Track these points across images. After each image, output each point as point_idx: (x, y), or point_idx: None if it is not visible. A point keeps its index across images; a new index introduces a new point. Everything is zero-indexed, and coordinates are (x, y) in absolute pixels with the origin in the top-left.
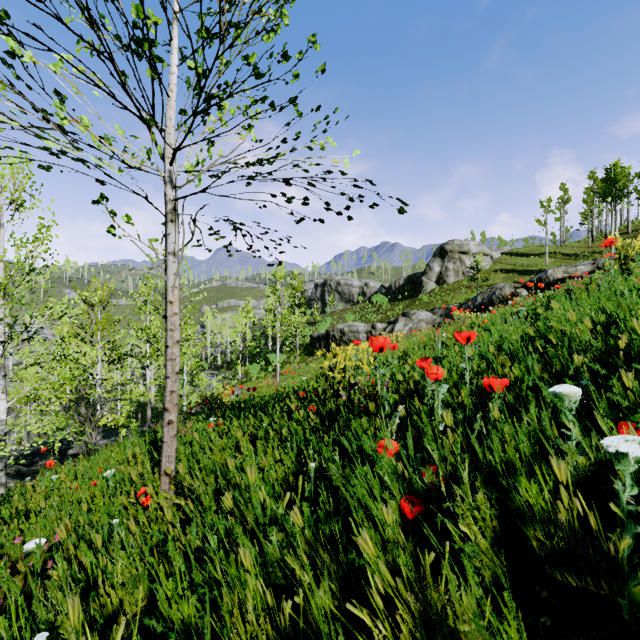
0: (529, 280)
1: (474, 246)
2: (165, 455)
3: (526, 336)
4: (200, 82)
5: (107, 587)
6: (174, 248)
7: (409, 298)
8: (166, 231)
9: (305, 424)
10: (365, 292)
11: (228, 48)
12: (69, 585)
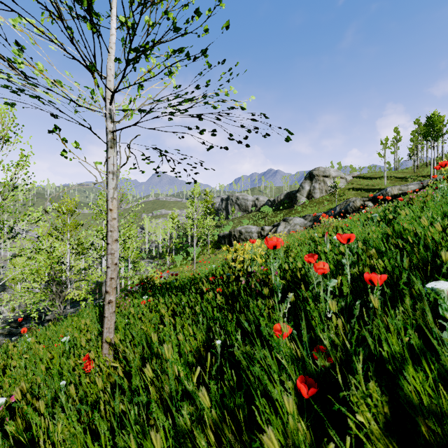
0: (374, 195)
1: (333, 172)
2: (106, 327)
3: (384, 236)
4: (130, 34)
5: (48, 445)
6: (113, 168)
7: (287, 208)
8: (107, 155)
9: (213, 303)
10: (256, 204)
11: (151, 4)
12: (17, 443)
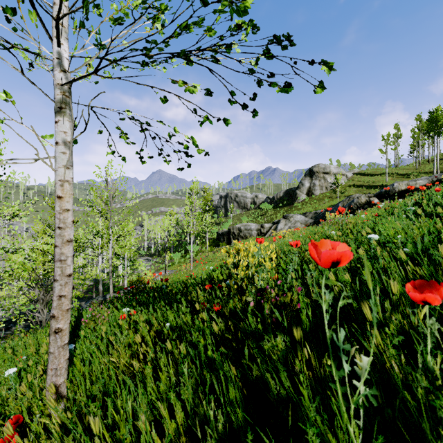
0: (379, 191)
1: (334, 168)
2: (52, 367)
3: None
4: None
5: None
6: (63, 137)
7: (287, 205)
8: (56, 119)
9: (208, 331)
10: (255, 201)
11: None
12: None
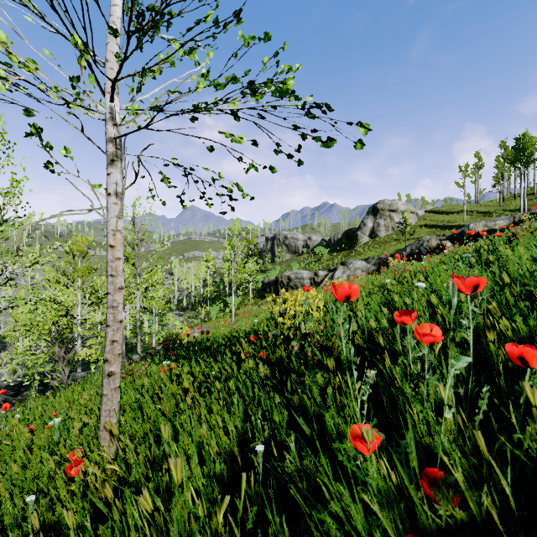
0: (453, 233)
1: (402, 205)
2: (105, 408)
3: (492, 282)
4: None
5: None
6: (115, 189)
7: (346, 249)
8: (108, 171)
9: (254, 375)
10: (308, 245)
11: None
12: None
